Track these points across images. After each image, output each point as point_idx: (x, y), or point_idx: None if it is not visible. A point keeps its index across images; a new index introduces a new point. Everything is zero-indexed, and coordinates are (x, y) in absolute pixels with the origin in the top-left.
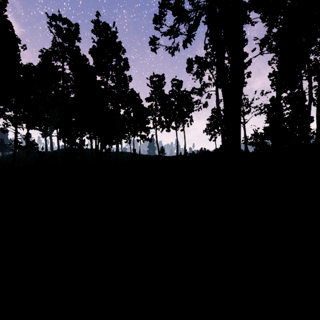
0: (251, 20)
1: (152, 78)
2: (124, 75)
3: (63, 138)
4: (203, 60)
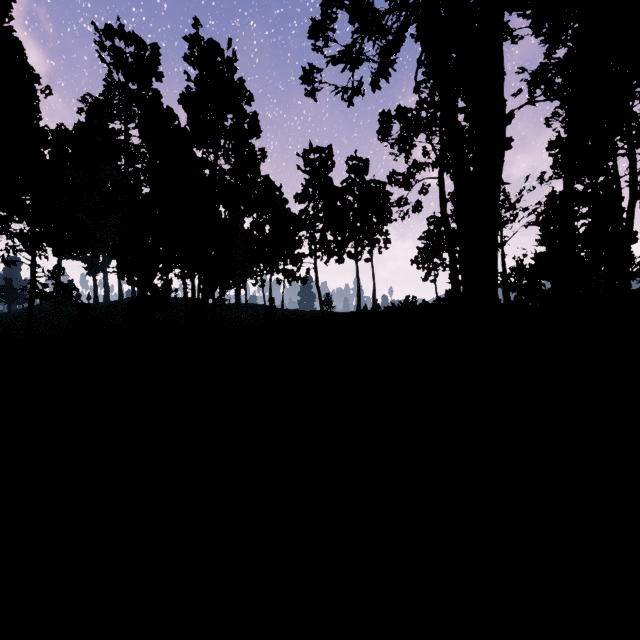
0: (511, 32)
1: (307, 153)
2: (250, 147)
3: (129, 276)
4: (412, 115)
